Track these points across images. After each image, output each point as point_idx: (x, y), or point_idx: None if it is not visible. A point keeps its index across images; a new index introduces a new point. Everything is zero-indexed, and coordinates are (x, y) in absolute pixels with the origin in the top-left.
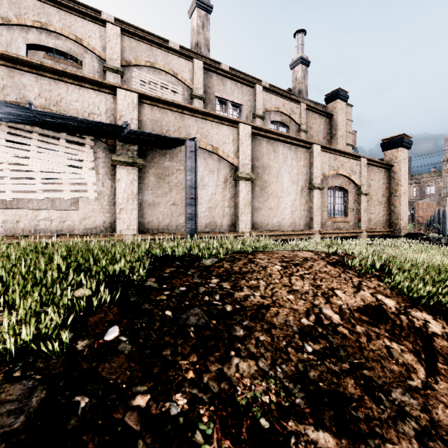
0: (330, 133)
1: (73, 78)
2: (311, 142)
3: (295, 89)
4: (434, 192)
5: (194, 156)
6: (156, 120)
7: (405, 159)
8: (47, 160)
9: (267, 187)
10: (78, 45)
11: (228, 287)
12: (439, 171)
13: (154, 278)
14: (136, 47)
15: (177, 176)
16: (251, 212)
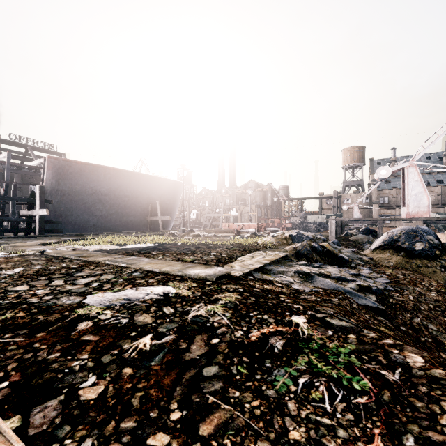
0: None
1: None
2: None
3: None
4: None
5: None
6: None
7: None
8: None
9: None
10: None
11: None
12: None
13: None
14: None
15: None
16: None
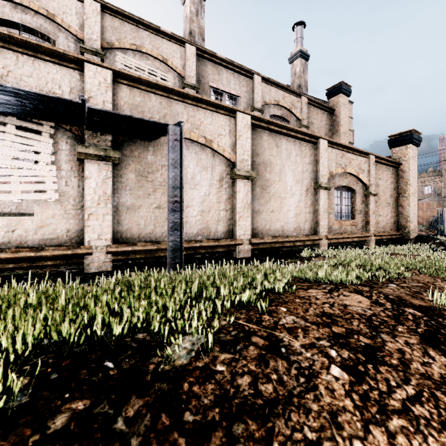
0: (332, 129)
1: (24, 46)
2: (317, 136)
3: (294, 84)
4: (432, 191)
5: (179, 146)
6: (136, 104)
7: (414, 156)
8: None
9: (268, 187)
10: (50, 22)
11: None
12: (437, 171)
13: None
14: (119, 27)
15: (163, 174)
16: (251, 216)
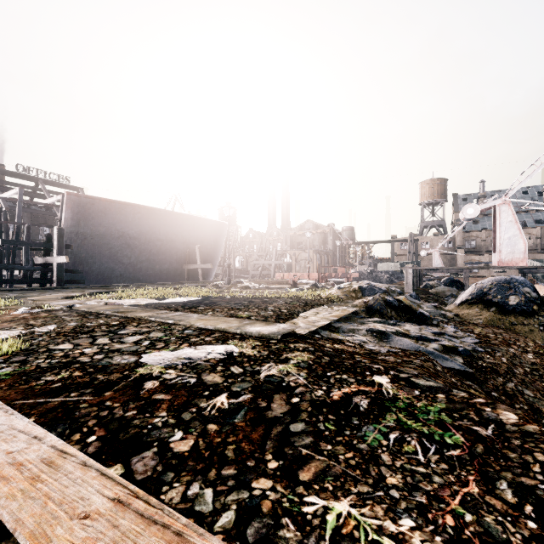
0: None
1: None
2: None
3: None
4: None
5: None
6: None
7: None
8: None
9: None
10: None
11: None
12: None
13: None
14: None
15: None
16: None
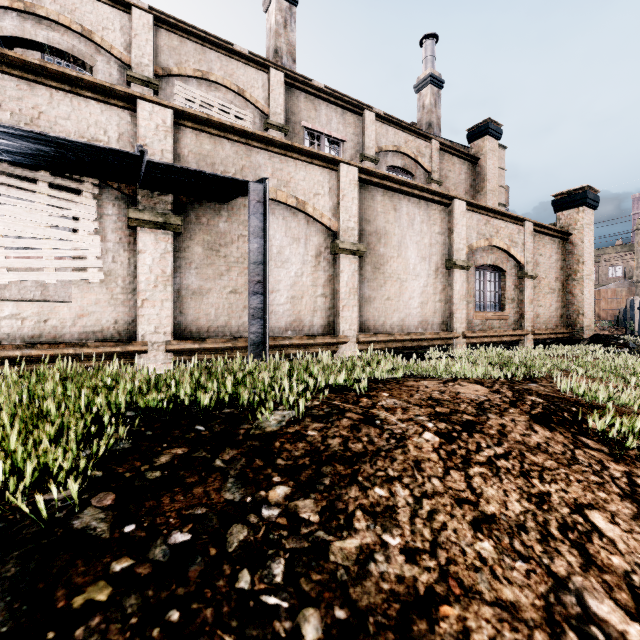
0: (475, 186)
1: (60, 80)
2: (450, 196)
3: (422, 122)
4: (621, 274)
5: (263, 210)
6: (204, 154)
7: (589, 224)
8: (14, 217)
9: (383, 266)
10: (86, 41)
11: (313, 518)
12: (628, 245)
13: (113, 491)
14: (179, 47)
15: (239, 247)
16: (359, 304)
